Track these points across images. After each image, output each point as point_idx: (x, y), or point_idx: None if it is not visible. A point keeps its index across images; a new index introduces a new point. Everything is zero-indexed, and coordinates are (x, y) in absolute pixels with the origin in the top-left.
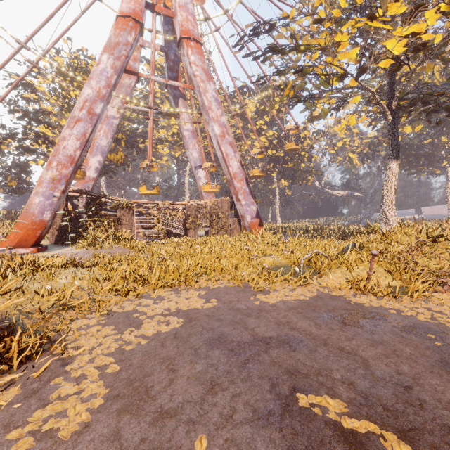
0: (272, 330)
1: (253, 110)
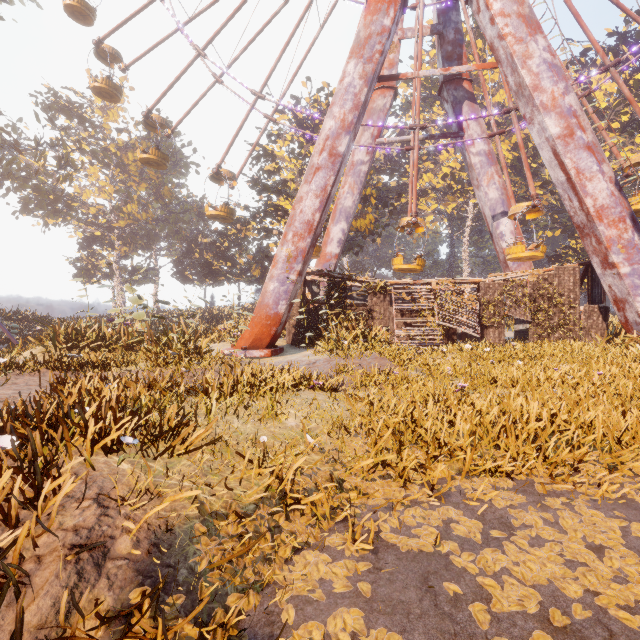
0: None
1: (612, 89)
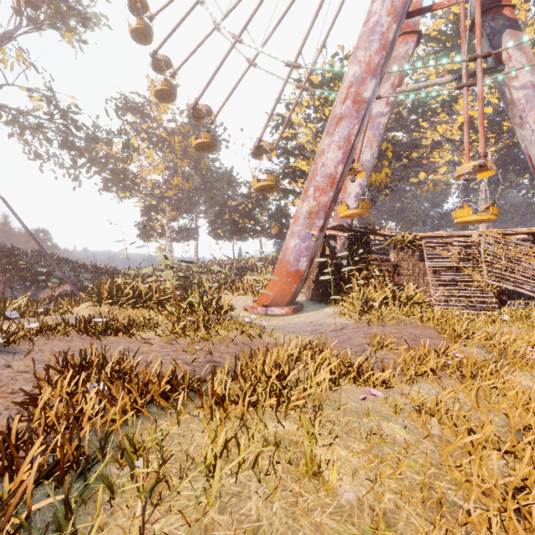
0: None
1: None
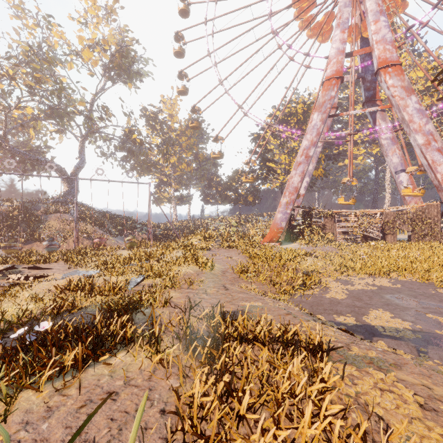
0: (433, 302)
1: None
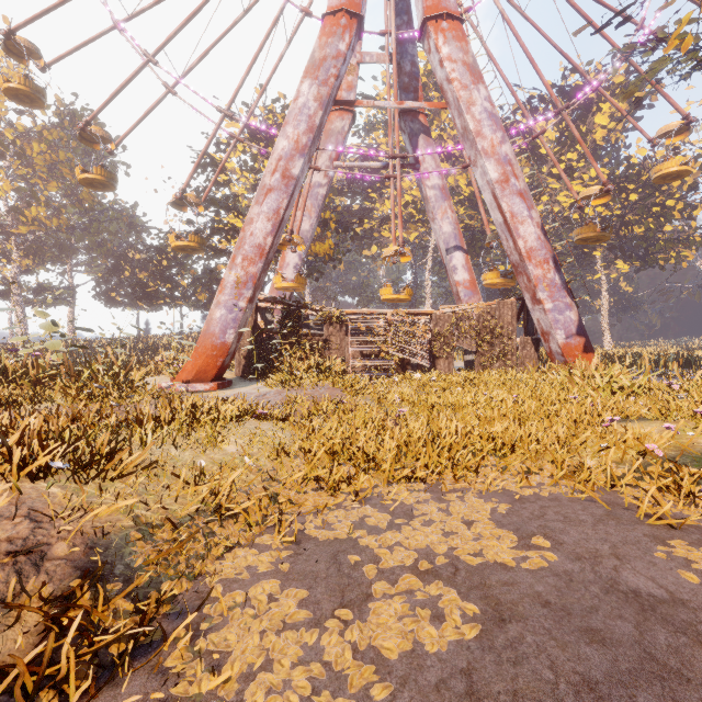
0: None
1: (552, 137)
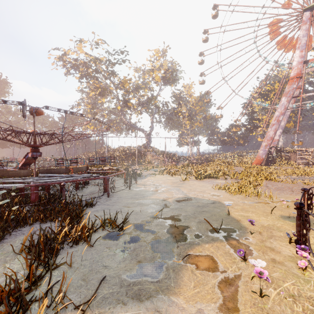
0: None
1: None
